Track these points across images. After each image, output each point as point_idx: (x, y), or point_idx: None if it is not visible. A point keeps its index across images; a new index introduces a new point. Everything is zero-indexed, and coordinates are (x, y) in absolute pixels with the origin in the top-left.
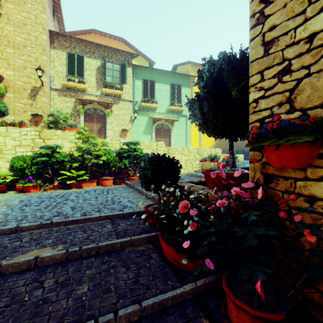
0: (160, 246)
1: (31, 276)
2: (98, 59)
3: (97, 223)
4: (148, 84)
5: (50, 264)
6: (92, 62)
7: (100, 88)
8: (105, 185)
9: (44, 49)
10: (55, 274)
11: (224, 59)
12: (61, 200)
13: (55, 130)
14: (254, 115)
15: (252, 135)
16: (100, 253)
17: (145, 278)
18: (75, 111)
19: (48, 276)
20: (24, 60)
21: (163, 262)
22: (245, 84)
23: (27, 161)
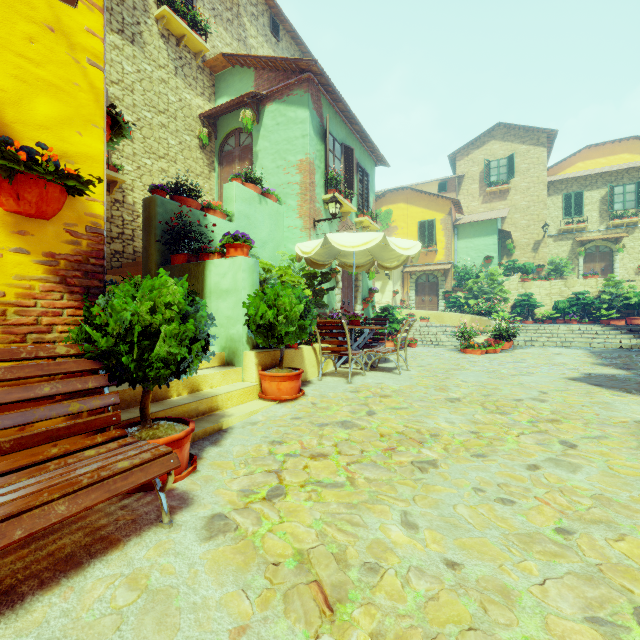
0: None
1: None
2: (602, 188)
3: None
4: None
5: None
6: (593, 194)
7: (604, 221)
8: (634, 324)
9: (545, 203)
10: None
11: None
12: None
13: (577, 280)
14: None
15: None
16: None
17: None
18: (572, 253)
19: None
20: (527, 220)
21: None
22: None
23: (565, 304)
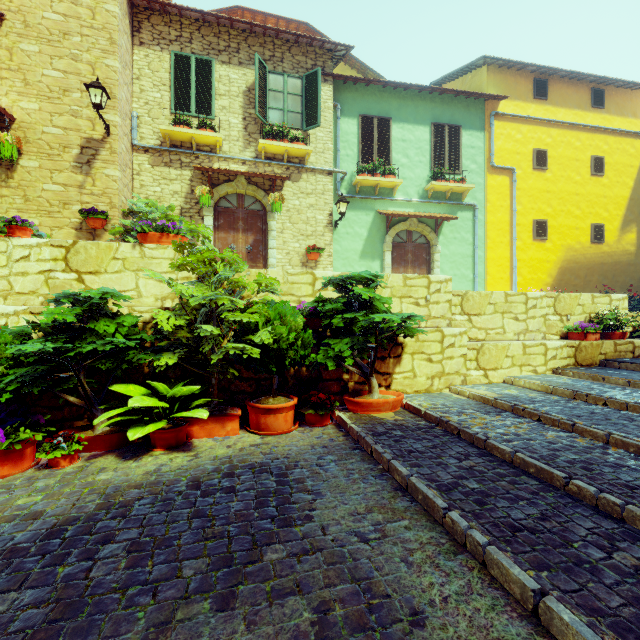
0: None
1: None
2: (248, 68)
3: None
4: (372, 127)
5: None
6: (232, 75)
7: (252, 142)
8: (269, 430)
9: (113, 39)
10: None
11: None
12: (29, 615)
13: (113, 244)
14: None
15: None
16: None
17: None
18: (192, 202)
19: None
20: (64, 71)
21: None
22: None
23: None
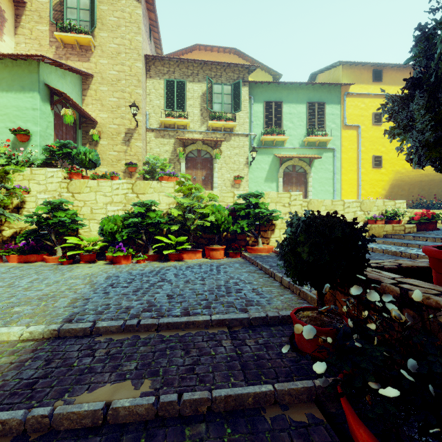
0: (341, 419)
1: None
2: (203, 83)
3: (207, 332)
4: (271, 107)
5: (128, 423)
6: (195, 87)
7: (205, 122)
8: (214, 257)
9: (139, 79)
10: None
11: None
12: (156, 279)
13: (150, 182)
14: None
15: None
16: (216, 412)
17: None
18: (174, 155)
19: None
20: (118, 98)
21: None
22: None
23: (117, 222)
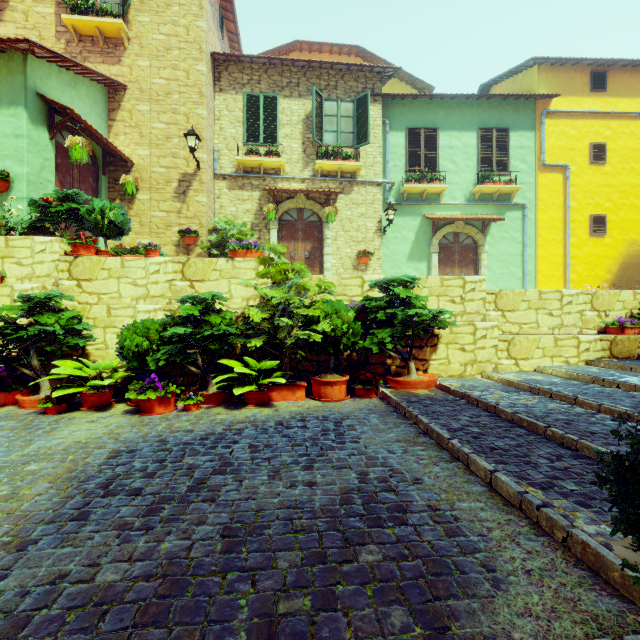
0: None
1: None
2: (307, 98)
3: None
4: (419, 138)
5: None
6: (293, 106)
7: (310, 162)
8: (328, 398)
9: (202, 92)
10: None
11: None
12: (209, 464)
13: (214, 260)
14: None
15: None
16: None
17: None
18: (260, 218)
19: None
20: (167, 123)
21: None
22: None
23: (150, 334)
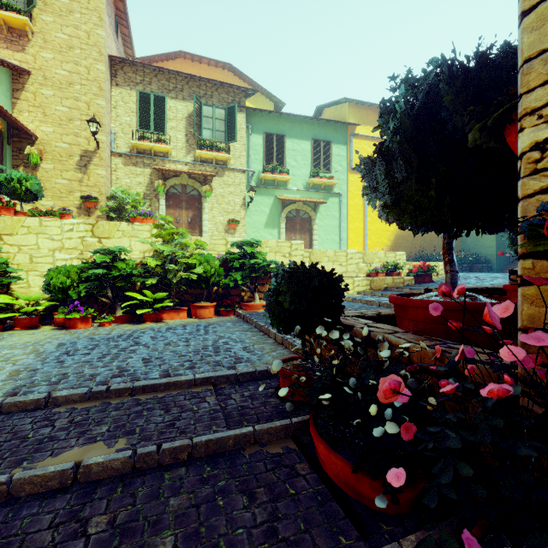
0: (312, 446)
1: (64, 506)
2: (189, 101)
3: (190, 392)
4: (273, 141)
5: (103, 479)
6: (178, 106)
7: (192, 150)
8: (202, 317)
9: (101, 87)
10: (111, 503)
11: (437, 75)
12: (127, 343)
13: (118, 223)
14: (534, 178)
15: (547, 222)
16: (196, 458)
17: (290, 526)
18: (151, 190)
19: (97, 508)
20: (69, 107)
21: (322, 485)
22: (501, 114)
23: (71, 275)
